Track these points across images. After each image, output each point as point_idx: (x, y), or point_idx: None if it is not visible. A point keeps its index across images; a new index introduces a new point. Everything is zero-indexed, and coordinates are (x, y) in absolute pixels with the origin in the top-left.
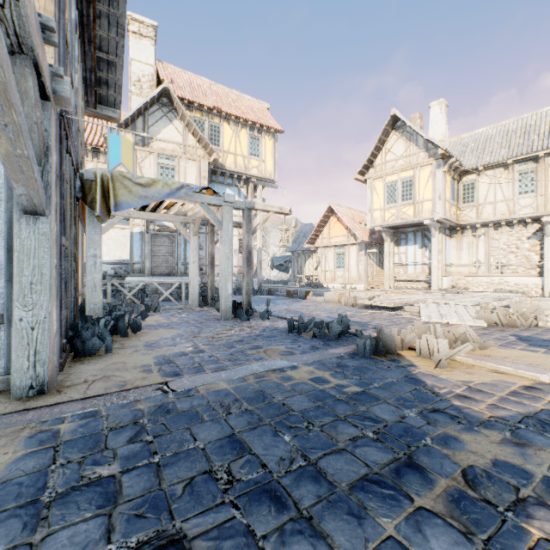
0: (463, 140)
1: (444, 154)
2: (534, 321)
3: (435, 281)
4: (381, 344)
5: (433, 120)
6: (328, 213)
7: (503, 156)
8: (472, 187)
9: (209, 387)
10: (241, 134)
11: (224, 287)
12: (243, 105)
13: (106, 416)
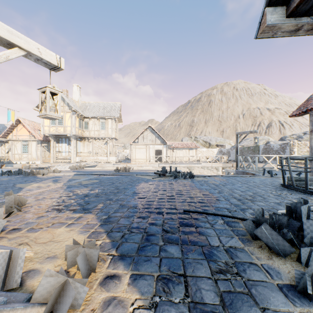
0: (86, 104)
1: (75, 110)
2: (82, 168)
3: (73, 159)
4: (31, 173)
5: (75, 92)
6: (17, 122)
7: (97, 115)
8: (88, 123)
9: None
10: None
11: None
12: None
13: None
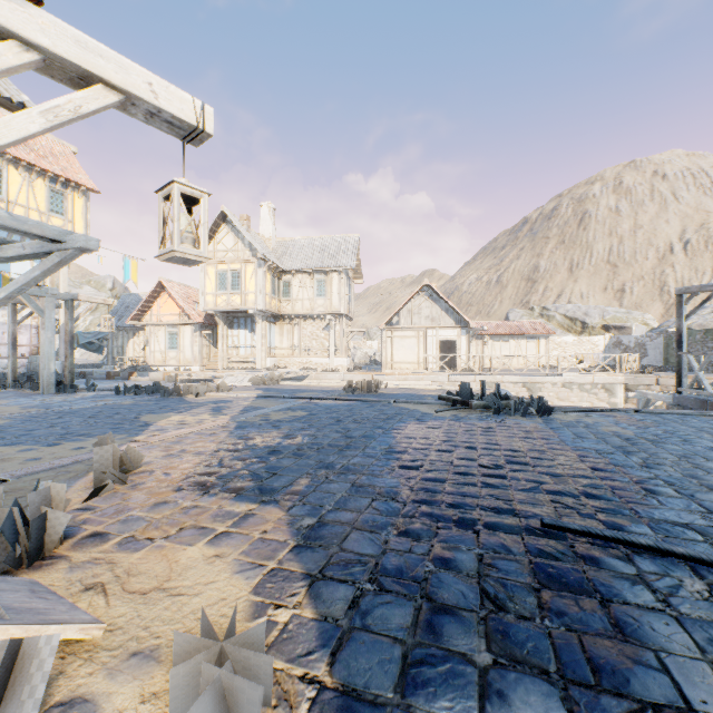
0: (286, 243)
1: (263, 258)
2: (276, 381)
3: (260, 362)
4: (175, 392)
5: (264, 219)
6: (159, 288)
7: (307, 266)
8: (289, 285)
9: (77, 408)
10: (36, 184)
11: (48, 367)
12: (38, 143)
13: (32, 415)
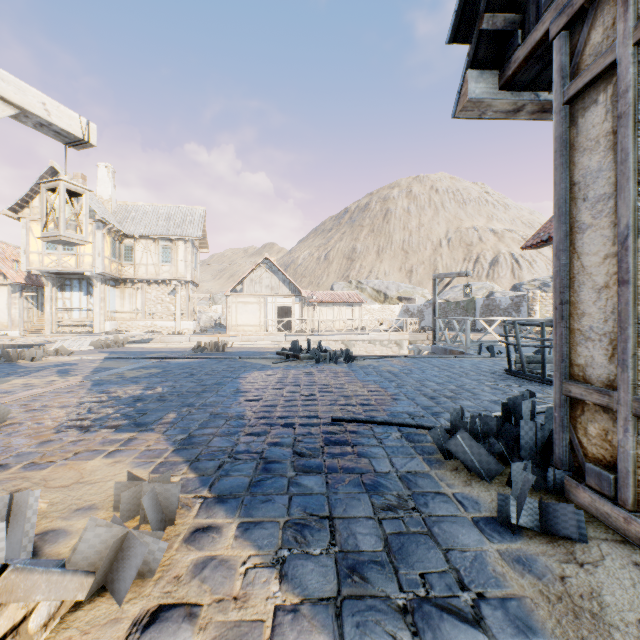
0: (128, 207)
1: (102, 220)
2: (121, 344)
3: (98, 325)
4: (3, 357)
5: (102, 180)
6: None
7: (152, 232)
8: (132, 249)
9: None
10: None
11: None
12: None
13: None
